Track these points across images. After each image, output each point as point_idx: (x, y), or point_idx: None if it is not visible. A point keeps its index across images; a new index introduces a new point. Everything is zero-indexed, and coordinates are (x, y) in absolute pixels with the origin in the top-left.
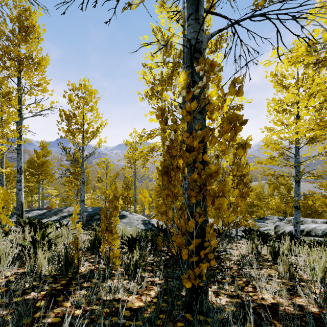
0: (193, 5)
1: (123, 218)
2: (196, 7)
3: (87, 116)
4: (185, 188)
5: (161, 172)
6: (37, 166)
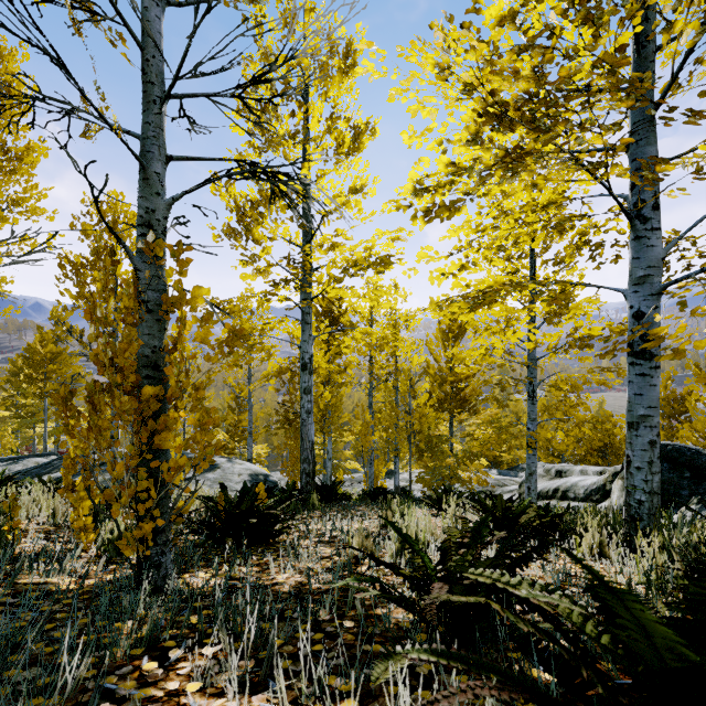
0: (142, 159)
1: (210, 470)
2: (141, 165)
3: (120, 267)
4: (306, 409)
5: (64, 398)
6: (41, 363)
